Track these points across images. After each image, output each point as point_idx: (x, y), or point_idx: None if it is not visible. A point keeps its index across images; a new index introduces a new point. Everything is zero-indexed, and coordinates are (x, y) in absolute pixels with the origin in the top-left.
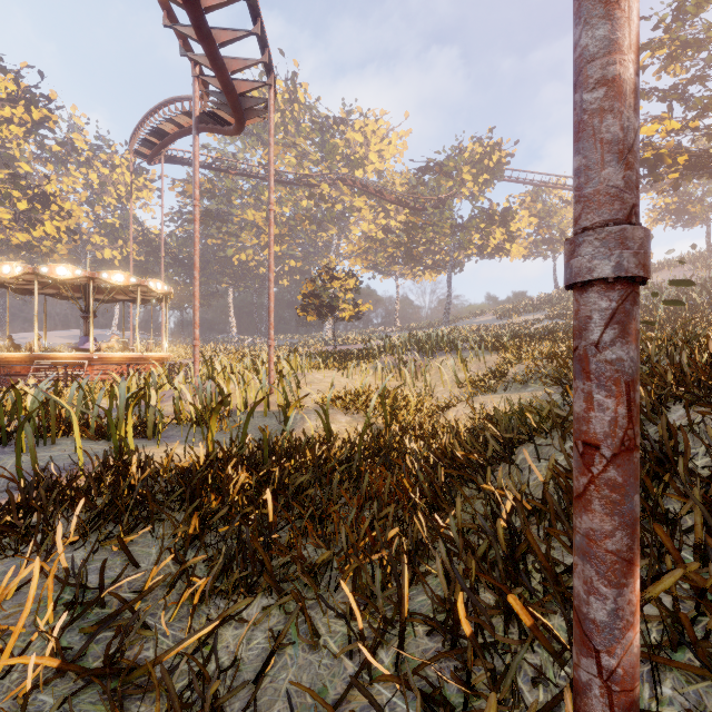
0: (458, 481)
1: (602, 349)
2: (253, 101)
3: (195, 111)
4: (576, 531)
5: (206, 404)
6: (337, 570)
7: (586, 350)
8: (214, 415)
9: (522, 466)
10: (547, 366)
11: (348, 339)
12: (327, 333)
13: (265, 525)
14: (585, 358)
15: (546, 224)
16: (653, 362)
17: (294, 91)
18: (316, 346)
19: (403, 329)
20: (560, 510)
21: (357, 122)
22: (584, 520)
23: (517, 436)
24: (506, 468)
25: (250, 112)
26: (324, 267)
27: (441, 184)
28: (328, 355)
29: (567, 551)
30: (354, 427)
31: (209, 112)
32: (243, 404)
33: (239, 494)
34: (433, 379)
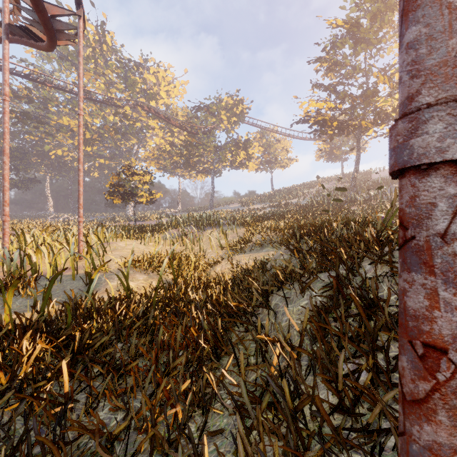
0: (230, 322)
1: (450, 241)
2: (64, 25)
3: (4, 19)
4: (412, 439)
5: (12, 272)
6: (134, 429)
7: (429, 241)
8: (10, 288)
9: (276, 310)
10: (274, 236)
11: (145, 217)
12: (129, 212)
13: (63, 390)
14: (428, 250)
15: (267, 152)
16: (339, 234)
17: (103, 35)
18: (120, 222)
19: (183, 211)
20: (326, 360)
21: (152, 68)
22: (426, 431)
23: (271, 288)
24: (264, 312)
25: (62, 35)
26: (126, 165)
27: (208, 119)
28: (130, 228)
29: (330, 390)
30: (150, 283)
31: (22, 26)
32: (52, 269)
33: (33, 367)
34: (204, 245)
